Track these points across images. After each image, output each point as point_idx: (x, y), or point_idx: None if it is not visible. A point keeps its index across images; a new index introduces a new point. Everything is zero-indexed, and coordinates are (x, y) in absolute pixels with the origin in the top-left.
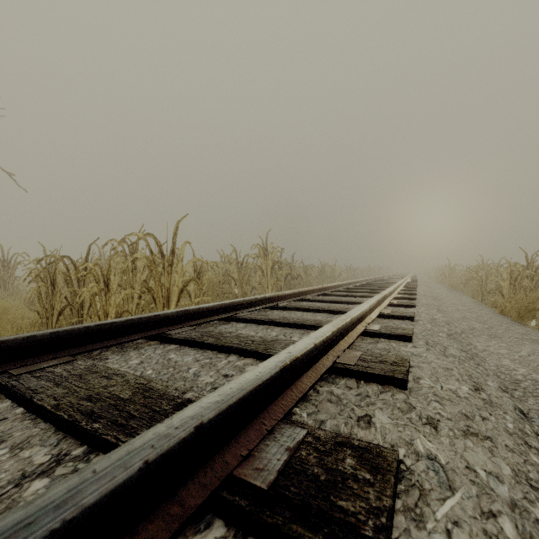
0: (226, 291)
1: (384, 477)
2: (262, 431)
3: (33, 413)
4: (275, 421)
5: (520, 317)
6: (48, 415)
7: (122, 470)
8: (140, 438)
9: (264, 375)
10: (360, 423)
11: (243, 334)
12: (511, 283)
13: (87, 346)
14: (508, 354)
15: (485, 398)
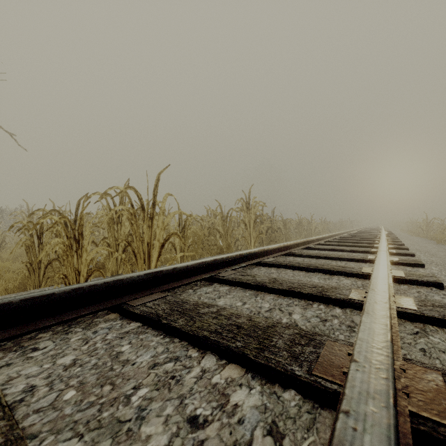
0: (211, 243)
1: None
2: None
3: None
4: None
5: None
6: None
7: None
8: None
9: None
10: None
11: (226, 310)
12: None
13: (7, 330)
14: None
15: None
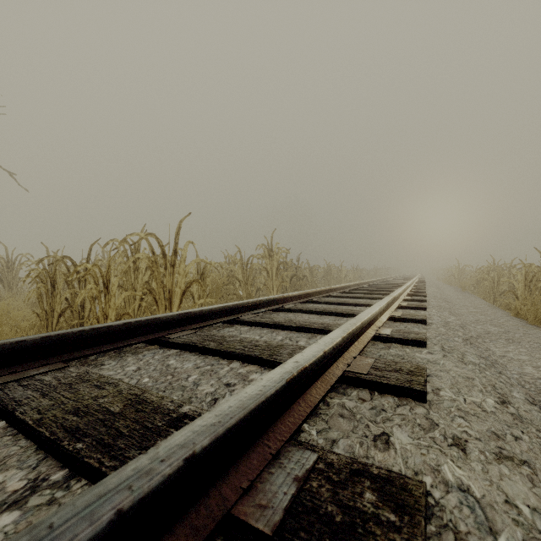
0: (230, 293)
1: (412, 518)
2: (266, 456)
3: (14, 427)
4: (281, 443)
5: (537, 320)
6: (29, 431)
7: (86, 525)
8: (116, 475)
9: (269, 389)
10: (376, 443)
11: (247, 339)
12: (526, 284)
13: (81, 351)
14: (529, 361)
15: (514, 413)
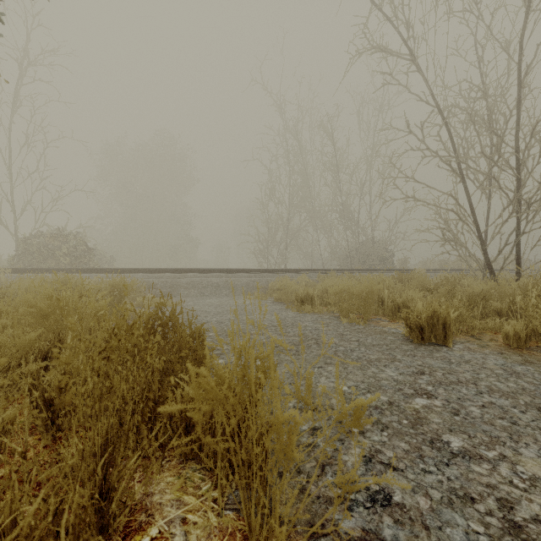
0: None
1: None
2: None
3: None
4: None
5: None
6: None
7: None
8: None
9: None
10: None
11: None
12: None
13: None
14: None
15: None
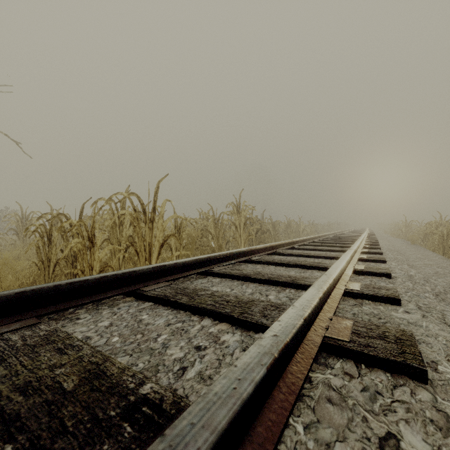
0: (204, 244)
1: None
2: None
3: None
4: None
5: None
6: None
7: None
8: None
9: (246, 387)
10: None
11: (218, 292)
12: None
13: (57, 305)
14: None
15: None
